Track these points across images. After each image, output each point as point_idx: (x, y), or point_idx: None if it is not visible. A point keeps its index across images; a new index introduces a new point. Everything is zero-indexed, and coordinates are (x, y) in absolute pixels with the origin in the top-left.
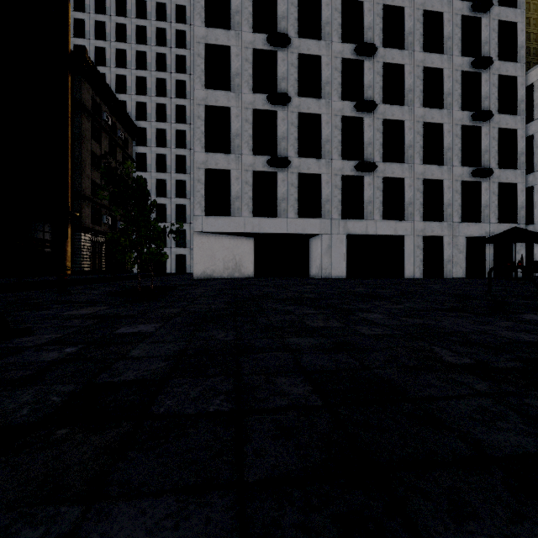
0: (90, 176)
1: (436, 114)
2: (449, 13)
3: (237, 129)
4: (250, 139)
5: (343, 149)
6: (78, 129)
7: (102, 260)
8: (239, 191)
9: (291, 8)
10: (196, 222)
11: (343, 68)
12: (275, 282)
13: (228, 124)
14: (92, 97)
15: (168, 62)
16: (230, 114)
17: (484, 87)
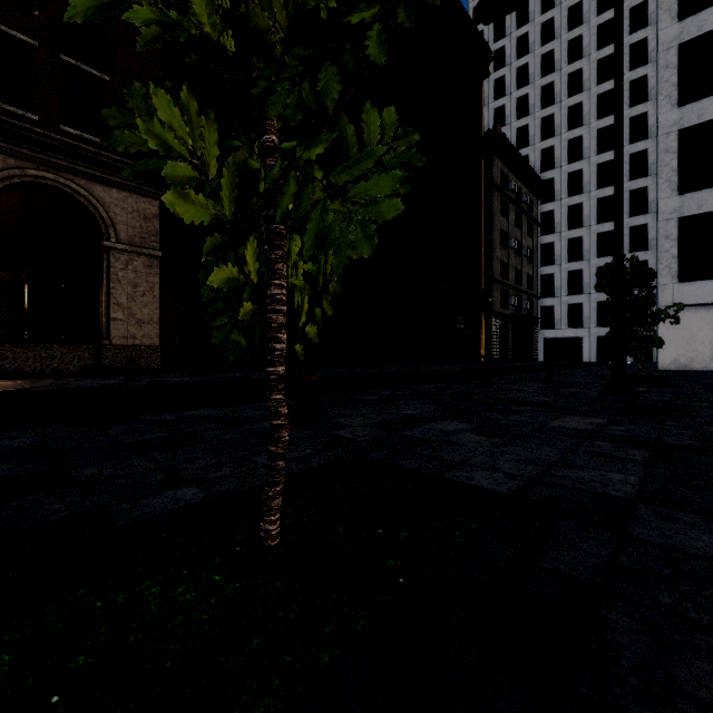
0: (499, 257)
1: None
2: None
3: None
4: None
5: None
6: (489, 211)
7: (509, 346)
8: None
9: None
10: (661, 293)
11: None
12: None
13: None
14: (500, 170)
15: (585, 77)
16: None
17: None
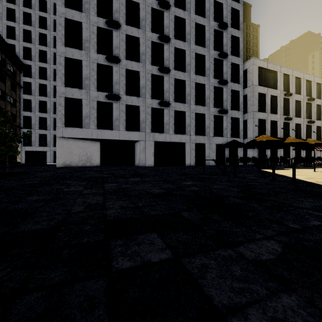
0: None
1: (202, 79)
2: (208, 26)
3: (87, 74)
4: (96, 81)
5: (152, 92)
6: None
7: None
8: (88, 112)
9: (121, 7)
10: (58, 130)
11: (152, 47)
12: (106, 168)
13: (81, 71)
14: None
15: (48, 23)
16: (82, 65)
17: (224, 67)
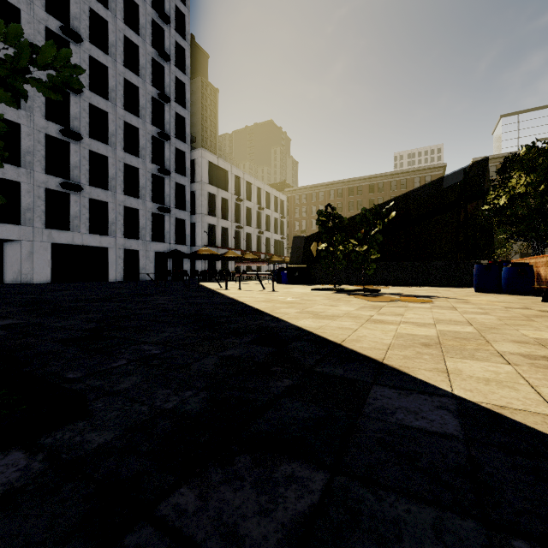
0: None
1: (134, 160)
2: (143, 90)
3: None
4: None
5: (48, 164)
6: None
7: None
8: None
9: None
10: None
11: None
12: None
13: None
14: None
15: None
16: None
17: (167, 152)
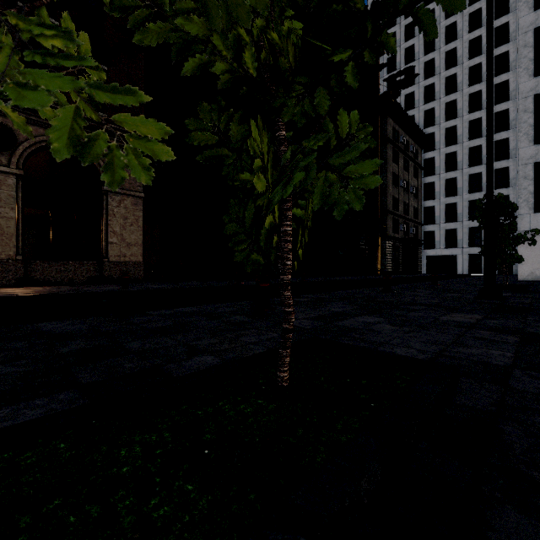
0: (391, 194)
1: None
2: None
3: None
4: None
5: None
6: (384, 159)
7: (399, 262)
8: None
9: None
10: (521, 221)
11: None
12: None
13: None
14: (393, 127)
15: (459, 54)
16: None
17: None
